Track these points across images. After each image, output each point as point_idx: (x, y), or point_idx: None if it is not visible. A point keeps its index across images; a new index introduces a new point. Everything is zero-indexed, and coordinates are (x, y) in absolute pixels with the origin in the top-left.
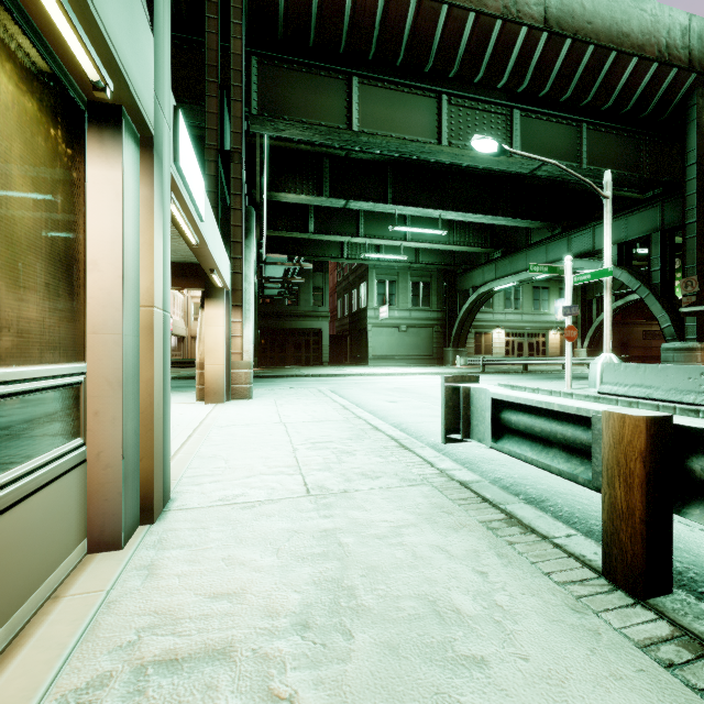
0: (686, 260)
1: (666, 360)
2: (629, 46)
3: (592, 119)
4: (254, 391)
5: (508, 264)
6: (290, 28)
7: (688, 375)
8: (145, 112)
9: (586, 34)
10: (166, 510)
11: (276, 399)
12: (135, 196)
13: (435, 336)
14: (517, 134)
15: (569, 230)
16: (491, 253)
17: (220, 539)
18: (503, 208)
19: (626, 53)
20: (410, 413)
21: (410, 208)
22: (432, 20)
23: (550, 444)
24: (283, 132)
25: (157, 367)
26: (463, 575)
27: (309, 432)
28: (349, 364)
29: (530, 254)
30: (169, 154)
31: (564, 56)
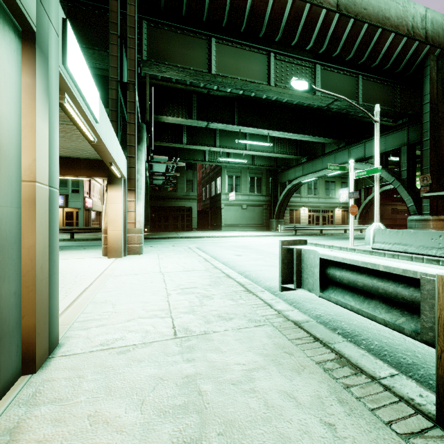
0: (423, 163)
1: (410, 227)
2: (389, 26)
3: (365, 73)
4: (145, 248)
5: (311, 166)
6: (169, 1)
7: (431, 237)
8: (22, 3)
9: (363, 16)
10: (51, 357)
11: (159, 254)
12: (15, 81)
13: (264, 211)
14: (318, 81)
15: (349, 144)
16: (299, 159)
17: (91, 390)
18: (308, 130)
19: (387, 30)
20: (251, 263)
21: (249, 128)
22: (265, 1)
23: (371, 296)
24: (164, 73)
25: (40, 235)
26: (313, 429)
27: (180, 280)
28: (209, 230)
29: (325, 160)
30: (58, 56)
31: (349, 30)
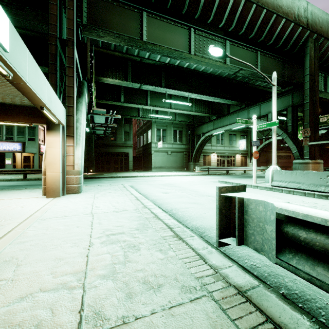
0: (304, 120)
1: (295, 168)
2: (282, 12)
3: (262, 49)
4: (85, 187)
5: (219, 122)
6: None
7: (320, 177)
8: None
9: (263, 3)
10: None
11: (96, 193)
12: None
13: (184, 156)
14: (228, 53)
15: (248, 106)
16: (210, 117)
17: None
18: (218, 93)
19: (280, 16)
20: (177, 200)
21: (174, 90)
22: None
23: None
24: (102, 38)
25: None
26: None
27: (108, 223)
28: (142, 170)
29: (230, 117)
30: None
31: (252, 13)
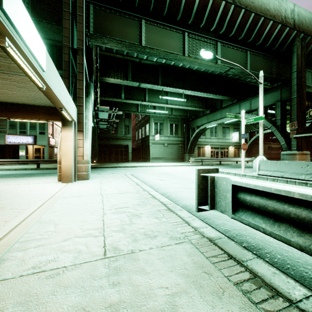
0: (292, 114)
1: (283, 159)
2: (269, 15)
3: (252, 49)
4: (91, 175)
5: (213, 116)
6: None
7: (301, 166)
8: None
9: (251, 8)
10: None
11: (102, 180)
12: None
13: (180, 148)
14: (219, 54)
15: (240, 101)
16: (204, 111)
17: None
18: (211, 90)
19: (268, 18)
20: (171, 186)
21: (169, 88)
22: None
23: (280, 220)
24: (106, 44)
25: None
26: None
27: (115, 201)
28: (141, 161)
29: (222, 112)
30: None
31: (241, 17)
